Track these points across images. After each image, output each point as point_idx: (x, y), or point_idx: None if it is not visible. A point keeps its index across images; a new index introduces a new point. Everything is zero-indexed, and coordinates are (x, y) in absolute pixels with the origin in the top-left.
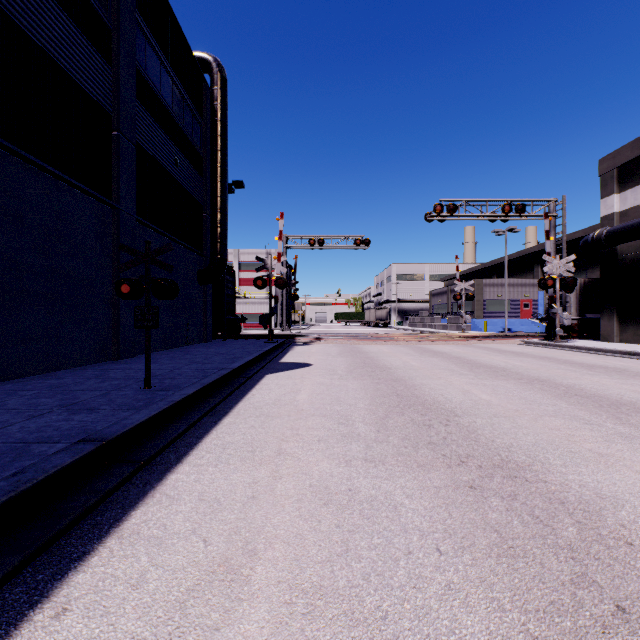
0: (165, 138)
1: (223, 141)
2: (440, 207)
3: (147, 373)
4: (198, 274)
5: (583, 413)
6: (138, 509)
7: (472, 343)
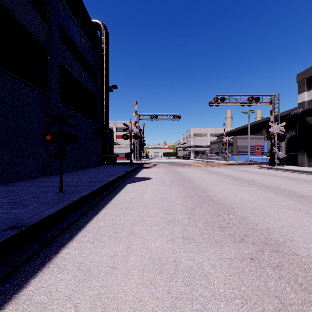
0: (76, 62)
1: (106, 65)
2: (216, 98)
3: (61, 184)
4: (94, 132)
5: (303, 206)
6: (36, 277)
7: (232, 167)
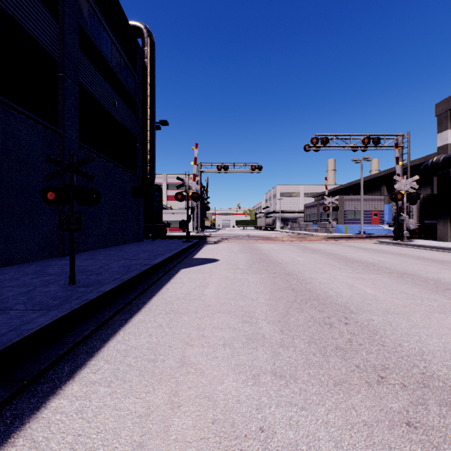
0: (105, 84)
1: (152, 89)
2: (316, 140)
3: (71, 271)
4: (132, 190)
5: None
6: None
7: (339, 242)
